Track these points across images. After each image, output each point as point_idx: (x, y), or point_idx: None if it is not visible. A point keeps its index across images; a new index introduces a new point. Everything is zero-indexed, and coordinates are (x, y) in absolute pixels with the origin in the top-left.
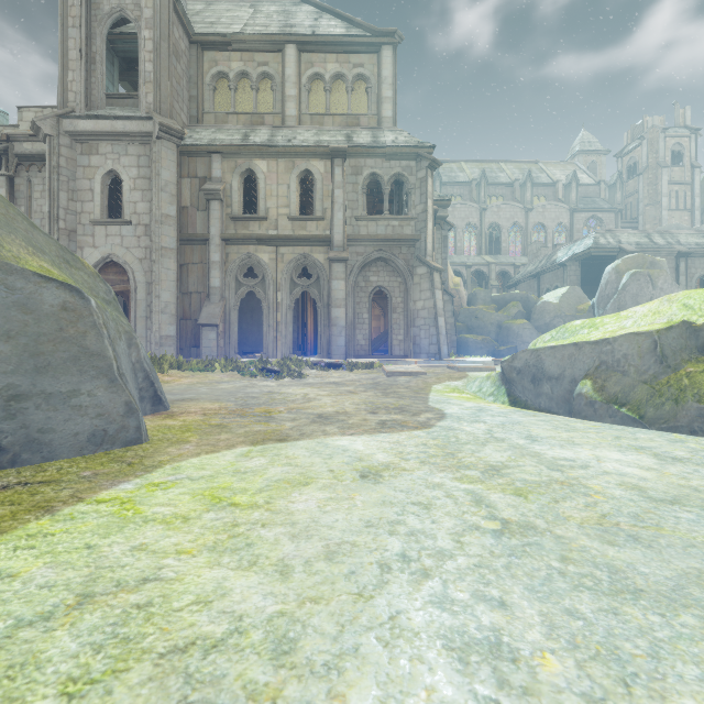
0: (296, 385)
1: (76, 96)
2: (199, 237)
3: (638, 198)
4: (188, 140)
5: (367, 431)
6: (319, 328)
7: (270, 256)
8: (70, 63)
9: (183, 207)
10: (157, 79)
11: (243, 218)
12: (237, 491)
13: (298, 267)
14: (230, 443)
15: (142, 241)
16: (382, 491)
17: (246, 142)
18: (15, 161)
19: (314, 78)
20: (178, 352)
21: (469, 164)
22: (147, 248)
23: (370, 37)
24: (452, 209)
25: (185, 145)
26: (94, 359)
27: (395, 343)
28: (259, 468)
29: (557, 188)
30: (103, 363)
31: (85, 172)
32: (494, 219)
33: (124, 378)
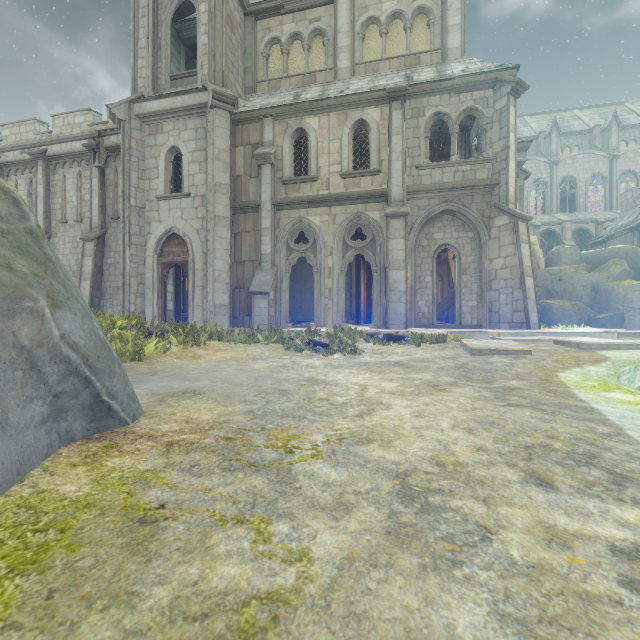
0: (348, 366)
1: (144, 81)
2: (251, 204)
3: None
4: (242, 108)
5: None
6: (374, 294)
7: (321, 219)
8: (140, 51)
9: (237, 176)
10: (212, 50)
11: (294, 180)
12: None
13: (351, 228)
14: None
15: (199, 212)
16: None
17: (297, 100)
18: (105, 153)
19: (368, 24)
20: (231, 321)
21: (534, 117)
22: (204, 218)
23: None
24: None
25: (238, 113)
26: None
27: (465, 310)
28: None
29: None
30: None
31: (152, 151)
32: (568, 172)
33: None
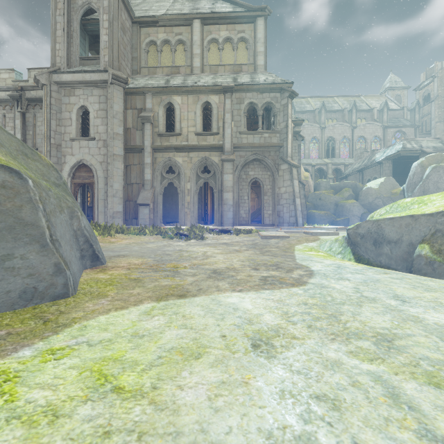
0: (199, 245)
1: (61, 59)
2: (138, 147)
3: (431, 117)
4: (131, 85)
5: (253, 288)
6: (215, 206)
7: (183, 159)
8: (58, 38)
9: (127, 128)
10: (111, 46)
11: (166, 134)
12: (127, 364)
13: (201, 166)
14: (139, 299)
15: (101, 150)
16: (277, 371)
17: (168, 85)
18: (26, 102)
19: (211, 42)
20: (124, 222)
21: (313, 99)
22: (105, 155)
23: (249, 12)
24: (302, 128)
25: (129, 88)
26: (27, 228)
27: (266, 216)
28: (156, 330)
29: (373, 113)
30: (36, 231)
31: (66, 107)
32: (330, 134)
33: (57, 243)
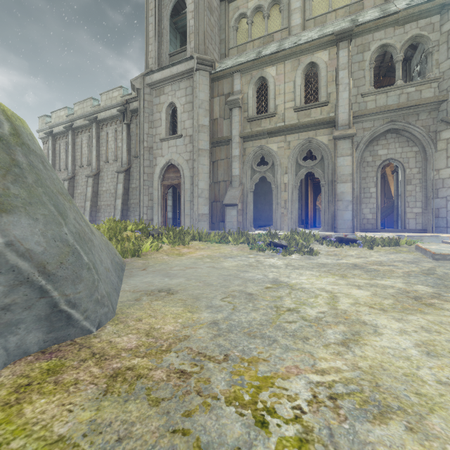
0: (308, 267)
1: (152, 60)
2: (225, 138)
3: None
4: (218, 69)
5: None
6: (323, 204)
7: (278, 145)
8: (150, 40)
9: (214, 119)
10: (197, 29)
11: (256, 118)
12: None
13: (303, 151)
14: None
15: (188, 147)
16: None
17: (259, 56)
18: (130, 114)
19: None
20: (210, 226)
21: None
22: (191, 151)
23: None
24: None
25: (215, 73)
26: None
27: (409, 217)
28: None
29: None
30: None
31: (157, 108)
32: None
33: None
